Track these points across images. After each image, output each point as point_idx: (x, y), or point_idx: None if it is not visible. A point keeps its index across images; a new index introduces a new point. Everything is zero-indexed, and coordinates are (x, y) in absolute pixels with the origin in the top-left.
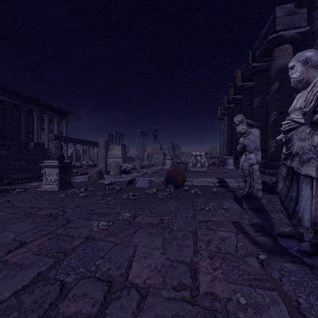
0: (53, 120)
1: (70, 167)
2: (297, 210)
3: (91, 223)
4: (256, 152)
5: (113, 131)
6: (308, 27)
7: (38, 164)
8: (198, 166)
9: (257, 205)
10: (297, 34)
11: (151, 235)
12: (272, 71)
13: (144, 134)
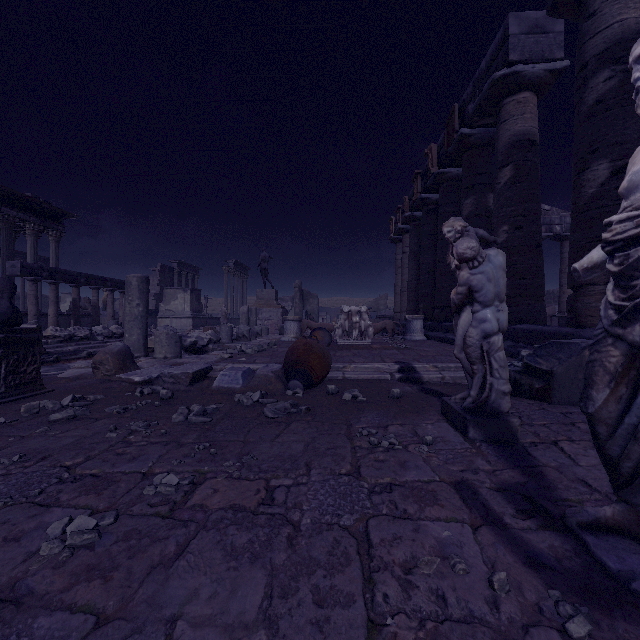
0: (23, 230)
1: (37, 341)
2: None
3: (46, 521)
4: (497, 305)
5: (173, 261)
6: (567, 61)
7: None
8: (354, 335)
9: (500, 432)
10: (547, 72)
11: (233, 558)
12: (500, 145)
13: (241, 269)
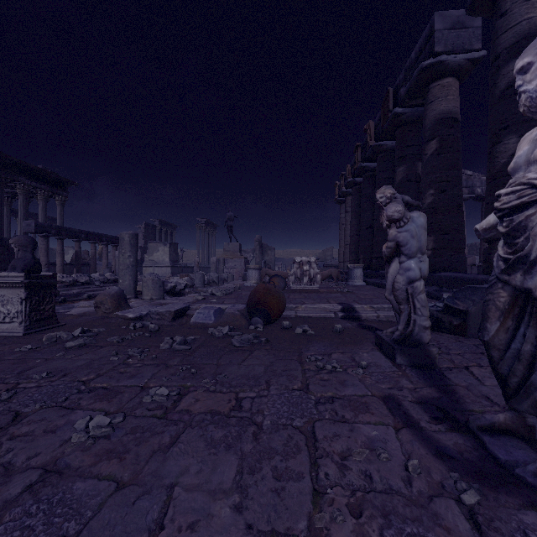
0: (35, 195)
1: (53, 285)
2: (535, 384)
3: (73, 419)
4: (419, 257)
5: (155, 220)
6: (484, 51)
7: None
8: (305, 281)
9: (422, 359)
10: (467, 61)
11: (213, 447)
12: (427, 122)
13: (211, 226)
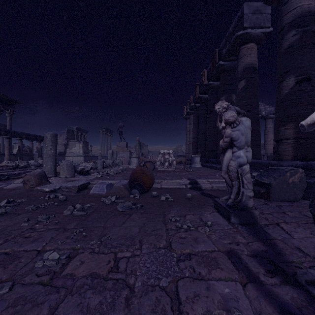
0: None
1: None
2: None
3: None
4: (246, 148)
5: (74, 127)
6: (272, 28)
7: None
8: (166, 165)
9: (248, 219)
10: (262, 33)
11: None
12: (239, 69)
13: (109, 132)
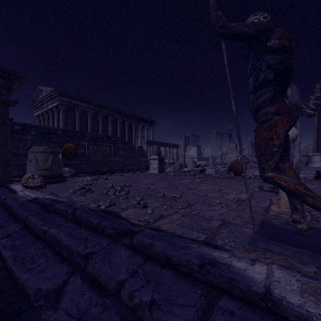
0: (143, 129)
1: (163, 160)
2: None
3: (181, 181)
4: None
5: (189, 134)
6: None
7: (140, 160)
8: None
9: None
10: None
11: (208, 185)
12: None
13: (219, 135)
